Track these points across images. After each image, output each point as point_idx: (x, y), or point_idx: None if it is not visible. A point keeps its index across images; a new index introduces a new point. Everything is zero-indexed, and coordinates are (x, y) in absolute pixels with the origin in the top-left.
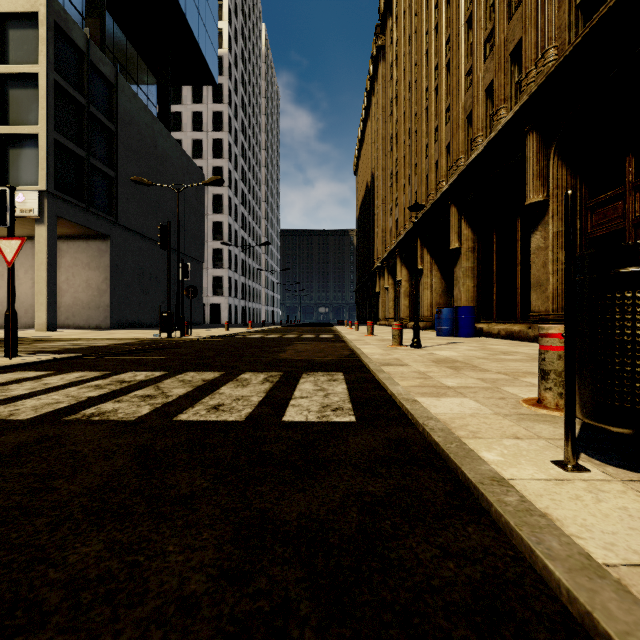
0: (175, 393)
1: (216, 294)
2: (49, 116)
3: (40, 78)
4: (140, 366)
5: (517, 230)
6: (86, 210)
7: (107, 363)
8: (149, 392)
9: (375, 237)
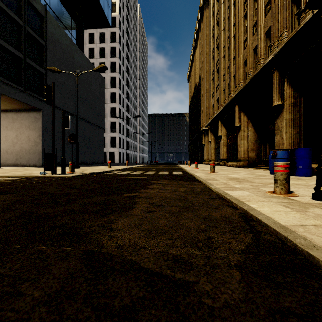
0: None
1: (112, 147)
2: None
3: None
4: None
5: None
6: (24, 92)
7: None
8: None
9: (201, 113)
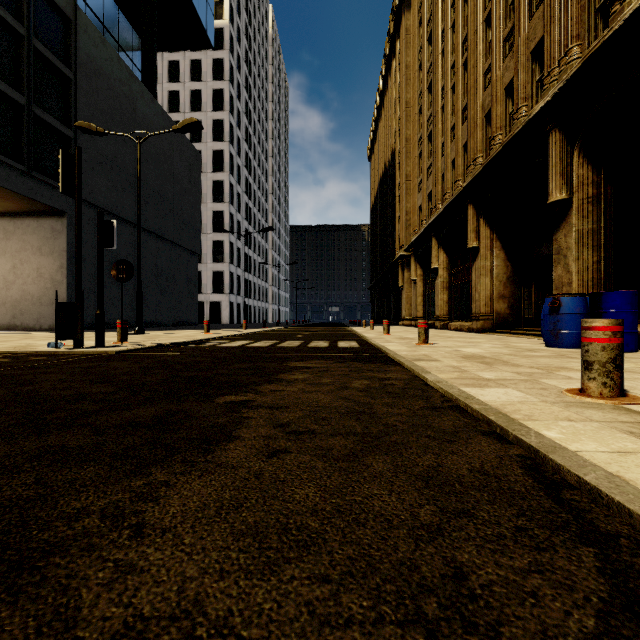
0: None
1: (216, 291)
2: None
3: None
4: None
5: None
6: (27, 175)
7: None
8: None
9: (396, 222)
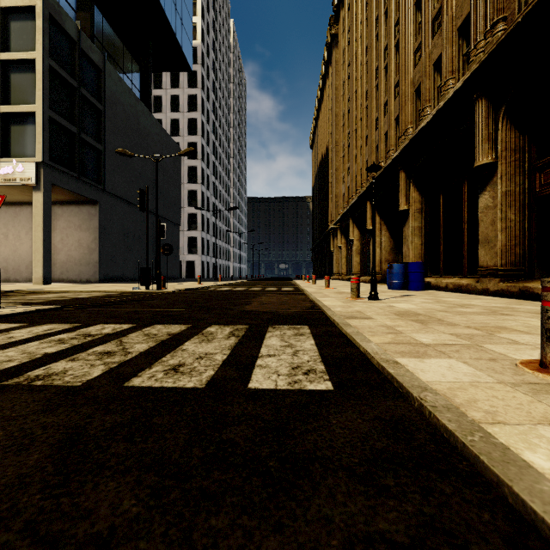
0: (136, 349)
1: (191, 252)
2: (45, 96)
3: (37, 63)
4: (111, 318)
5: (464, 192)
6: (77, 179)
7: (81, 315)
8: (109, 348)
9: (329, 202)
